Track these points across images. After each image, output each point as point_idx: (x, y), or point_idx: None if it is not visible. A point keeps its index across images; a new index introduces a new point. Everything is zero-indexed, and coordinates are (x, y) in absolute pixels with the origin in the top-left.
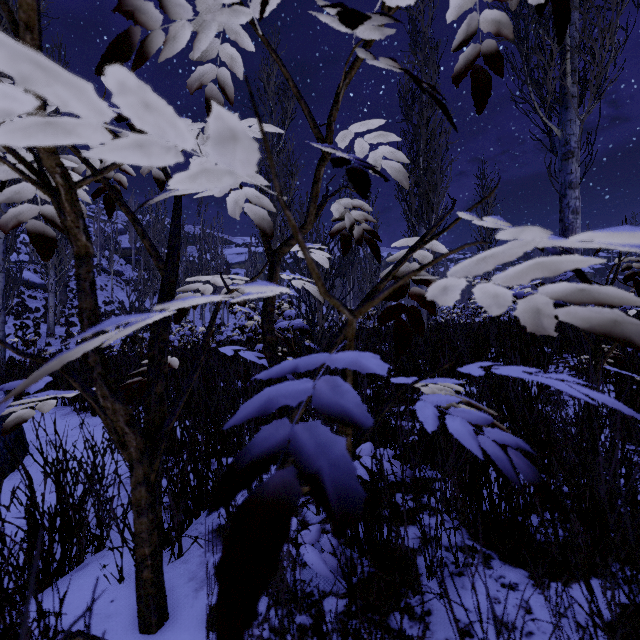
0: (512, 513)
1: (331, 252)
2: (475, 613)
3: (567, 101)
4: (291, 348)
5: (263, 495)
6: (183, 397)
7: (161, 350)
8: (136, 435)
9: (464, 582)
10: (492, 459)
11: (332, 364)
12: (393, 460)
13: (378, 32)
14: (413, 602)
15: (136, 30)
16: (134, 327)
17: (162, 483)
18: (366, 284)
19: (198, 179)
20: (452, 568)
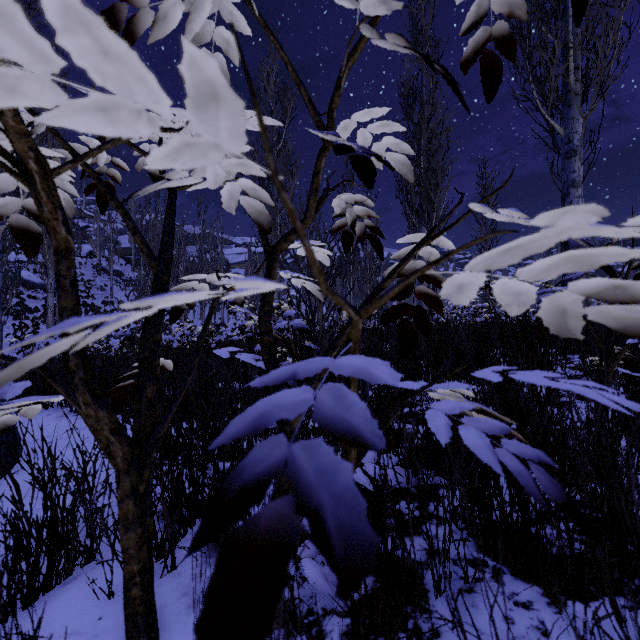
0: (524, 525)
1: (331, 251)
2: (487, 635)
3: (570, 99)
4: (290, 349)
5: (253, 533)
6: (176, 402)
7: (152, 352)
8: (122, 444)
9: (474, 599)
10: (505, 469)
11: (335, 371)
12: (397, 467)
13: (384, 7)
14: (420, 622)
15: (122, 7)
16: (109, 329)
17: (157, 489)
18: (366, 284)
19: (179, 155)
20: (461, 584)
